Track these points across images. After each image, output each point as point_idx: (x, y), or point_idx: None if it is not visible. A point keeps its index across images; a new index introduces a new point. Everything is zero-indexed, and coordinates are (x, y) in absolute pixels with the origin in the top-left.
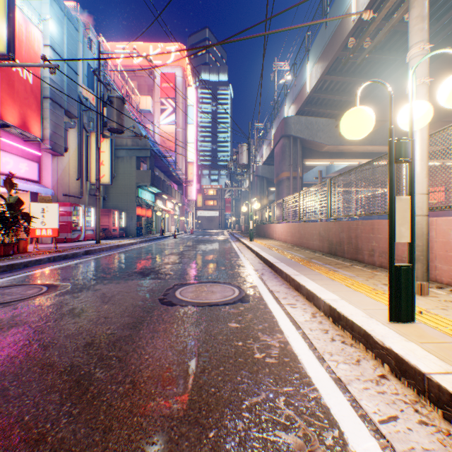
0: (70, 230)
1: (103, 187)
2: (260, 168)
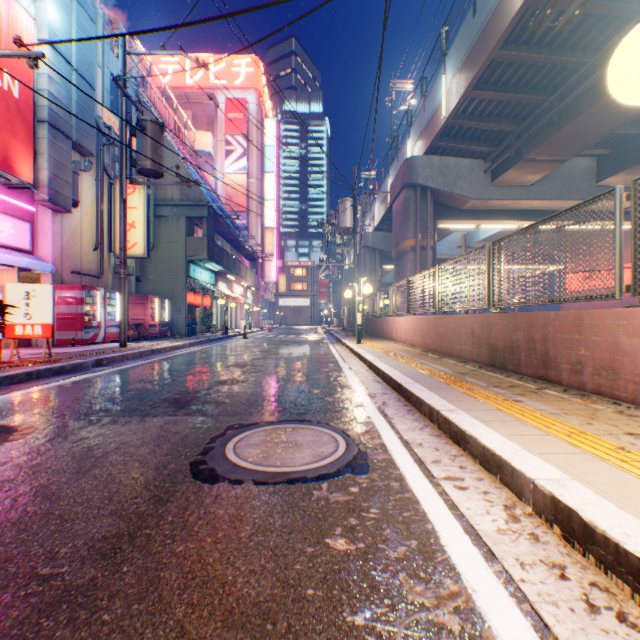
0: (82, 327)
1: (137, 262)
2: (371, 236)
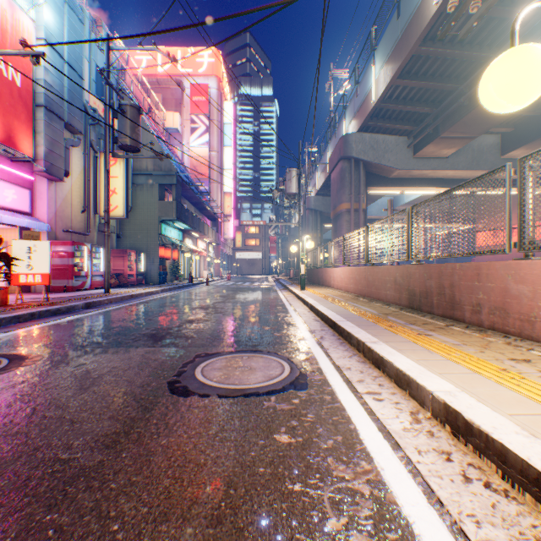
0: (72, 276)
1: (117, 222)
2: (313, 199)
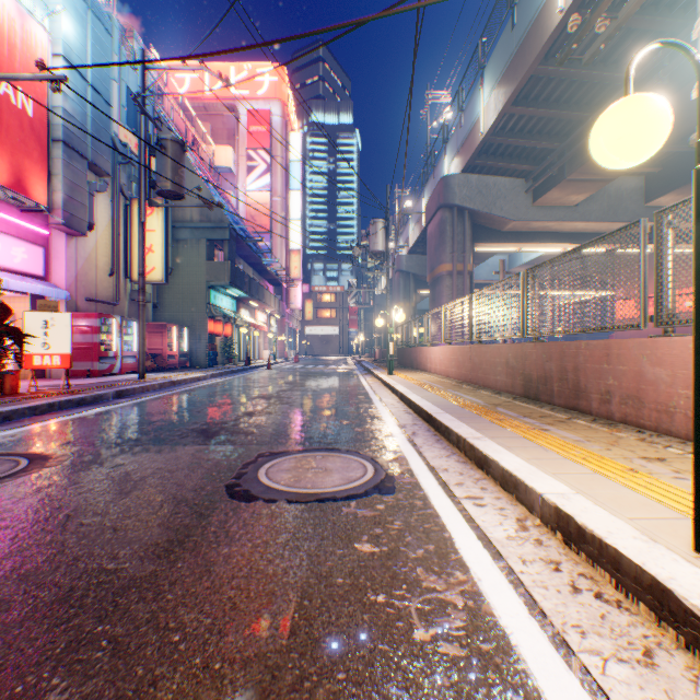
0: (98, 357)
1: (154, 288)
2: (405, 259)
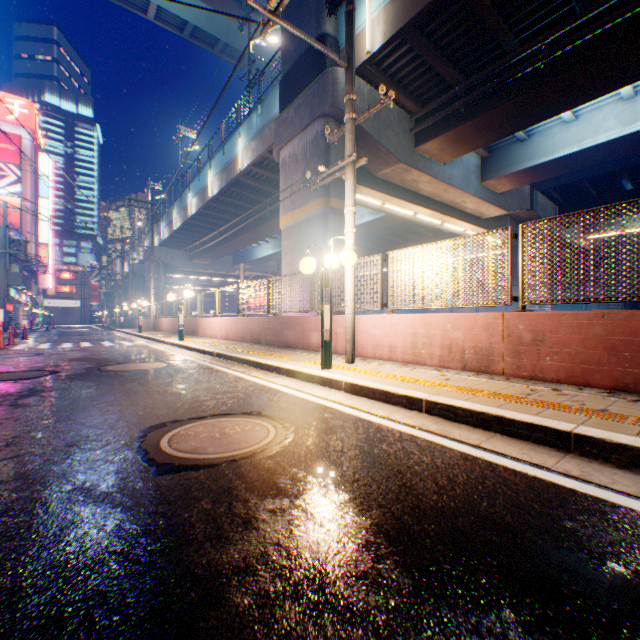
0: None
1: None
2: (138, 266)
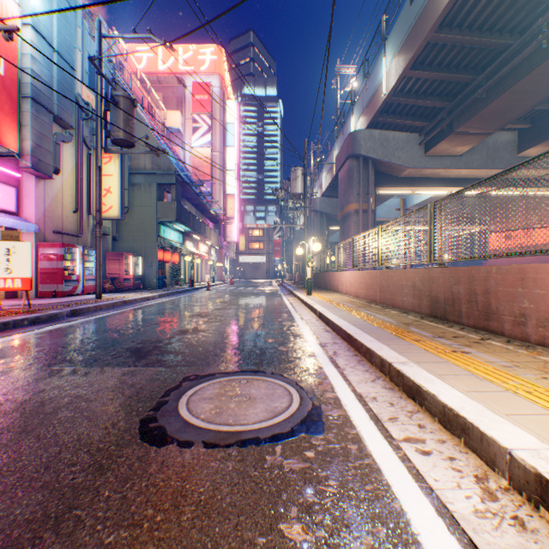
0: (62, 280)
1: (114, 223)
2: (319, 201)
